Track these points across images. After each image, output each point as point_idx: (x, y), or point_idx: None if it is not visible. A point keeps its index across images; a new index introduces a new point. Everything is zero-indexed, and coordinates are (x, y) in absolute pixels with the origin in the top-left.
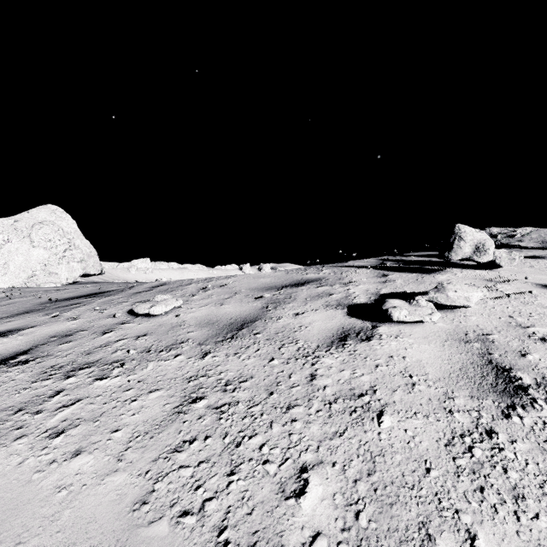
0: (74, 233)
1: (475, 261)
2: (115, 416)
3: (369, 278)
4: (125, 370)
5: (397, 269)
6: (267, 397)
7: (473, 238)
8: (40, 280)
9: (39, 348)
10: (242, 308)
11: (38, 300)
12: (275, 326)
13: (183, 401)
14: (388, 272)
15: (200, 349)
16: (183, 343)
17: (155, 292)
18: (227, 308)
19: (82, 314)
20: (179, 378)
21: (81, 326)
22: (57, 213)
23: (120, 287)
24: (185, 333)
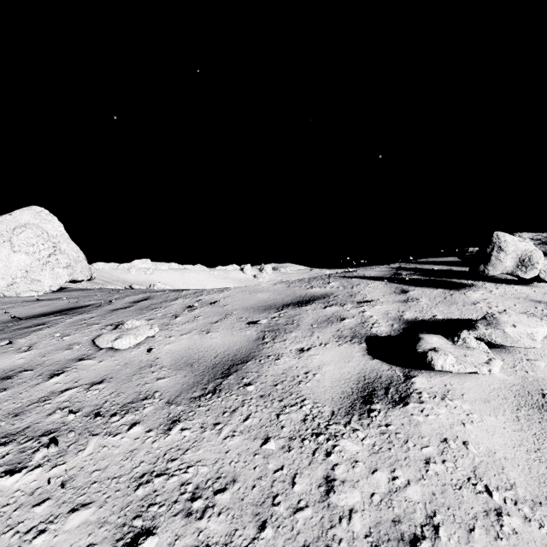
0: (61, 237)
1: (518, 276)
2: None
3: (386, 294)
4: (52, 453)
5: (417, 283)
6: (256, 535)
7: (516, 249)
8: (20, 288)
9: None
10: (232, 339)
11: (4, 316)
12: (273, 370)
13: (117, 538)
14: (407, 286)
15: (167, 414)
16: (147, 399)
17: (133, 310)
18: (214, 339)
19: (39, 341)
20: (124, 476)
21: (29, 361)
22: (42, 215)
23: (99, 301)
24: (154, 381)
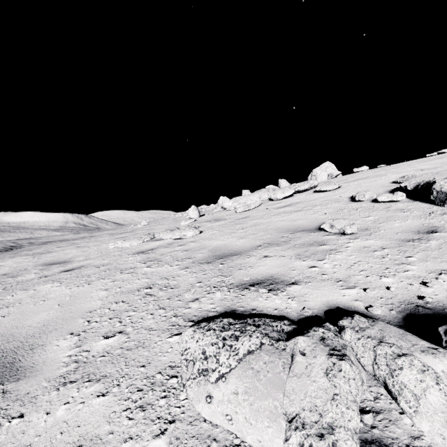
0: (335, 169)
1: None
2: None
3: None
4: None
5: None
6: None
7: None
8: None
9: None
10: None
11: None
12: None
13: None
14: None
15: None
16: None
17: None
18: None
19: None
20: None
21: None
22: (330, 164)
23: None
24: None
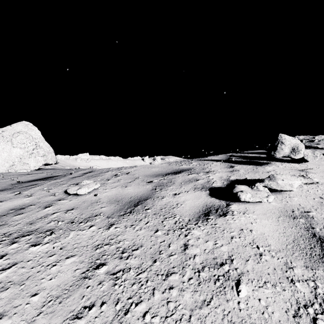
0: (39, 139)
1: (292, 157)
2: (37, 280)
3: (222, 168)
4: (53, 238)
5: (239, 162)
6: (152, 264)
7: (290, 143)
8: (17, 168)
9: (0, 218)
10: (139, 190)
11: (12, 181)
12: (160, 203)
13: (89, 267)
14: (234, 164)
15: (107, 221)
16: (96, 216)
17: (84, 177)
18: (129, 190)
19: (35, 192)
20: (89, 245)
21: (32, 201)
22: (29, 126)
23: (64, 173)
24: (99, 208)
